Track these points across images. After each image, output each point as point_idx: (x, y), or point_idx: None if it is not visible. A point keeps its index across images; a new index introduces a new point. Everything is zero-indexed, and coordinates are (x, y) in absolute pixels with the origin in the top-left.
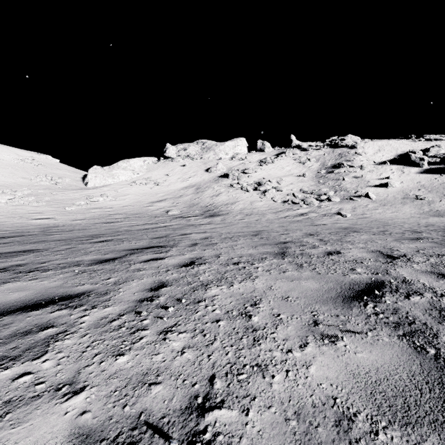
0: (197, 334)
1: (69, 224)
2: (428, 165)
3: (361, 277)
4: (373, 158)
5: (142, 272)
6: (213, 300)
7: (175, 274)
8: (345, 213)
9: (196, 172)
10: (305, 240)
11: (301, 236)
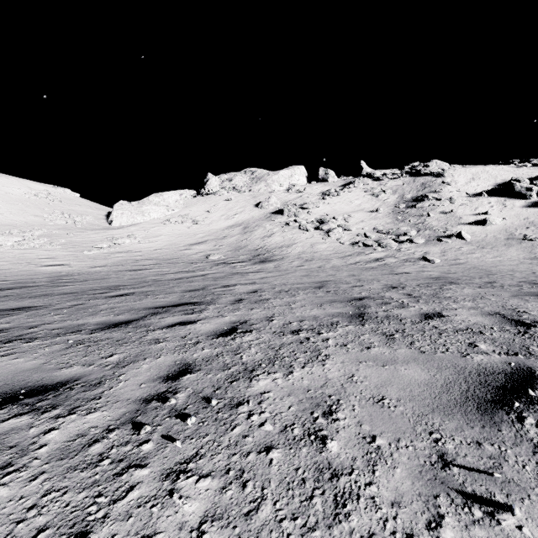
0: (230, 481)
1: (86, 272)
2: (537, 196)
3: (492, 359)
4: (465, 188)
5: (160, 345)
6: (261, 400)
7: (207, 350)
8: (432, 257)
9: (243, 207)
10: (387, 295)
11: (381, 290)
